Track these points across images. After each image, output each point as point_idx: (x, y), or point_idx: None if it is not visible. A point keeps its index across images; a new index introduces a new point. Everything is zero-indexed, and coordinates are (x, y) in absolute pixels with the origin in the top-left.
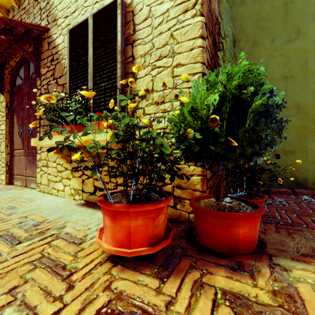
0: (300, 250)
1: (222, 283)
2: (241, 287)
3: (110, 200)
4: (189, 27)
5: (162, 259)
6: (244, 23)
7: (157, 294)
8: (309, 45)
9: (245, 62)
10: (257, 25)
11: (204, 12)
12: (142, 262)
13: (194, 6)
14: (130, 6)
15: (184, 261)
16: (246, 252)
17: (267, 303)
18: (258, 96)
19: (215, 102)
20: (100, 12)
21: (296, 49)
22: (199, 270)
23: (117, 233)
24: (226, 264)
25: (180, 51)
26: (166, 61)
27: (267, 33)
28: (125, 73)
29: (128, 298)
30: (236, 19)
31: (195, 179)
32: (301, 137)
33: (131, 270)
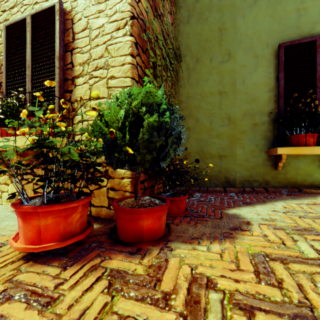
0: (194, 235)
1: (115, 264)
2: (127, 266)
3: (27, 203)
4: (121, 44)
5: (75, 252)
6: (189, 41)
7: (53, 279)
8: (237, 67)
9: (149, 85)
10: (199, 45)
11: (134, 33)
12: (55, 257)
13: (124, 26)
14: (70, 14)
15: (94, 252)
16: (151, 240)
17: (139, 273)
18: (146, 115)
19: (122, 116)
20: (39, 14)
21: (228, 69)
22: (102, 258)
23: (28, 232)
24: (129, 250)
25: (114, 65)
26: (101, 72)
27: (207, 52)
28: (65, 79)
29: (24, 285)
30: (183, 37)
31: (126, 181)
32: (232, 144)
33: (40, 264)
